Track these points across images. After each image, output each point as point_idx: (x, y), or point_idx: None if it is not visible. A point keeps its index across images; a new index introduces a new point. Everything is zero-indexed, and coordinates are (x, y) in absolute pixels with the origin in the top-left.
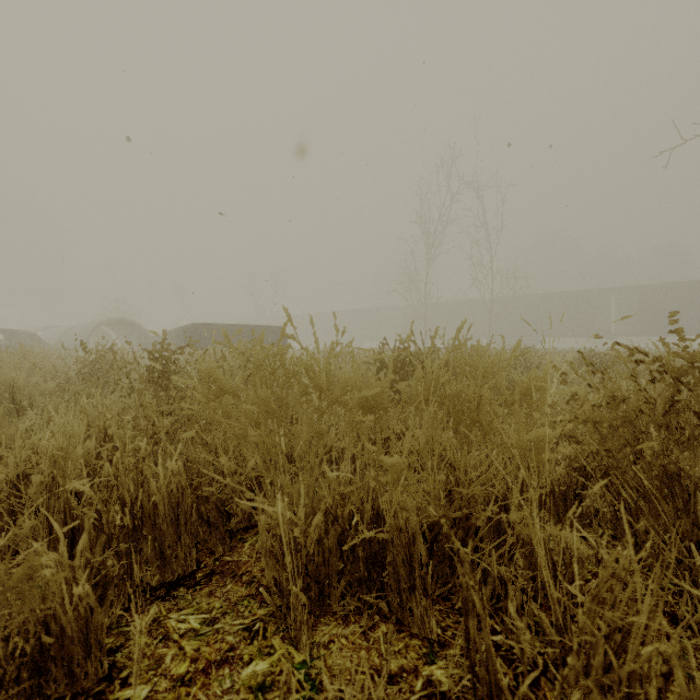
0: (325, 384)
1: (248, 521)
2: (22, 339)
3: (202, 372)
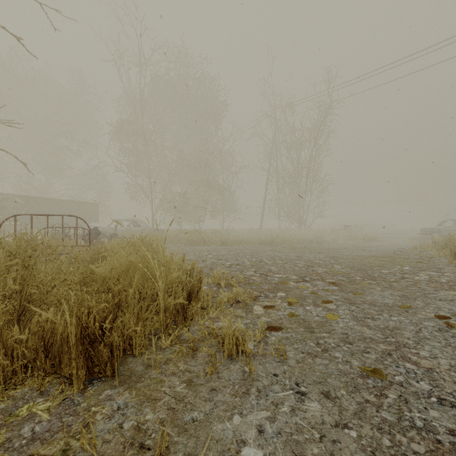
0: None
1: None
2: None
3: None
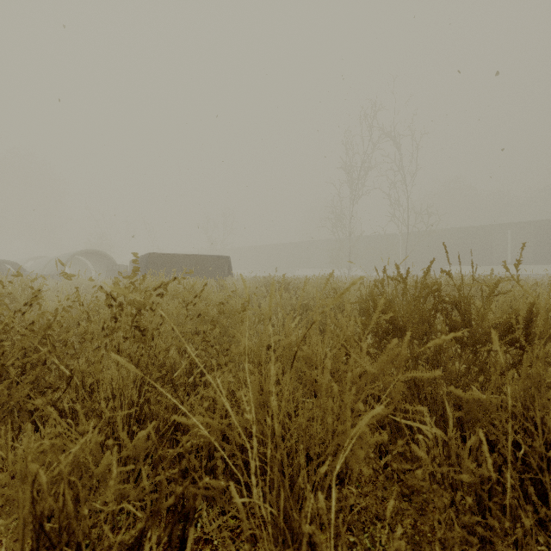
0: None
1: None
2: (2, 267)
3: None
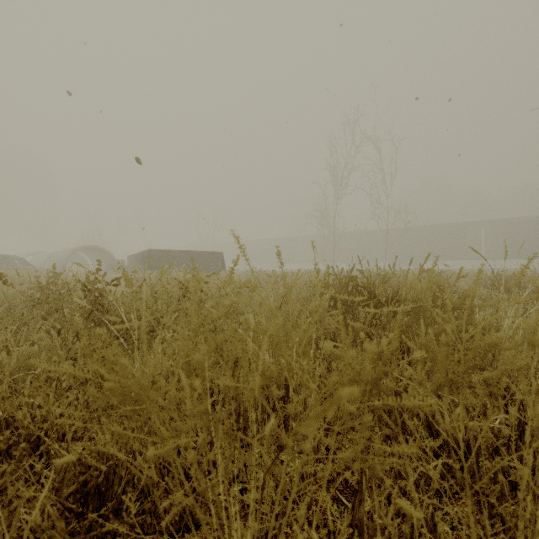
0: (306, 369)
1: (181, 520)
2: (11, 262)
3: (87, 351)
